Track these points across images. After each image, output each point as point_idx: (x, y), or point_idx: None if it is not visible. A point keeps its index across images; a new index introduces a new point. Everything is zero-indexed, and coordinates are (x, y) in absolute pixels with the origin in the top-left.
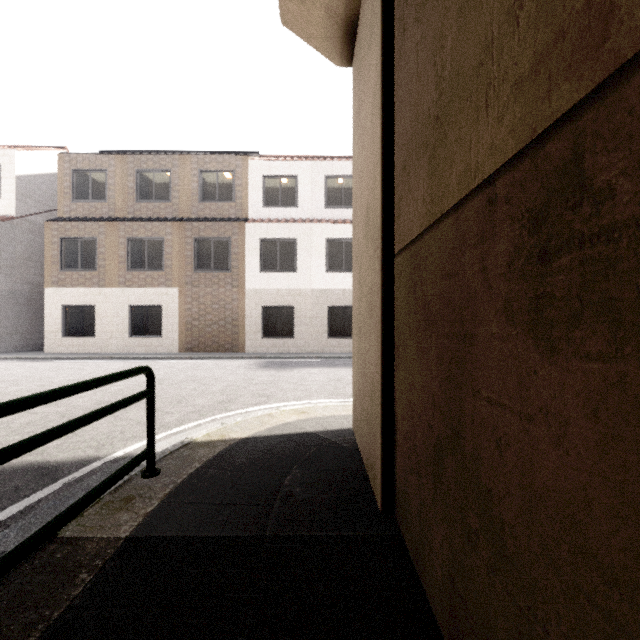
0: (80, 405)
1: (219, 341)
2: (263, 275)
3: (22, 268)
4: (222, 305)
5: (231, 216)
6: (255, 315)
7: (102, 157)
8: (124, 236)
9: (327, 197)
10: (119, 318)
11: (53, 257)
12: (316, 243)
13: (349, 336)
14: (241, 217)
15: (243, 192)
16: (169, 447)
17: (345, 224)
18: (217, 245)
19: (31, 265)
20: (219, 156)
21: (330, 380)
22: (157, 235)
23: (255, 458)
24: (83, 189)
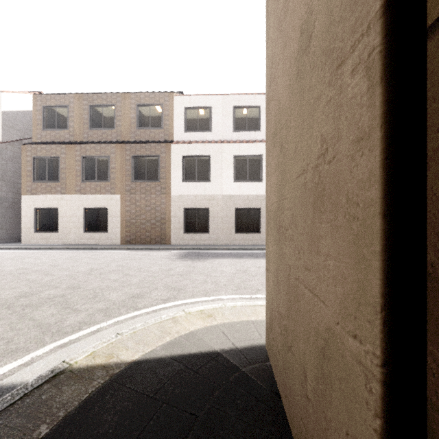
0: (2, 298)
1: (151, 235)
2: (185, 184)
3: (7, 180)
4: (153, 207)
5: (160, 139)
6: (178, 215)
7: (64, 96)
8: (80, 155)
9: (234, 123)
10: (76, 217)
11: (28, 171)
12: (226, 159)
13: (252, 232)
14: (168, 140)
15: (170, 120)
16: (30, 381)
17: (249, 143)
18: (149, 161)
19: (14, 178)
20: (151, 93)
21: (237, 271)
22: (104, 154)
23: (133, 413)
24: (51, 121)
